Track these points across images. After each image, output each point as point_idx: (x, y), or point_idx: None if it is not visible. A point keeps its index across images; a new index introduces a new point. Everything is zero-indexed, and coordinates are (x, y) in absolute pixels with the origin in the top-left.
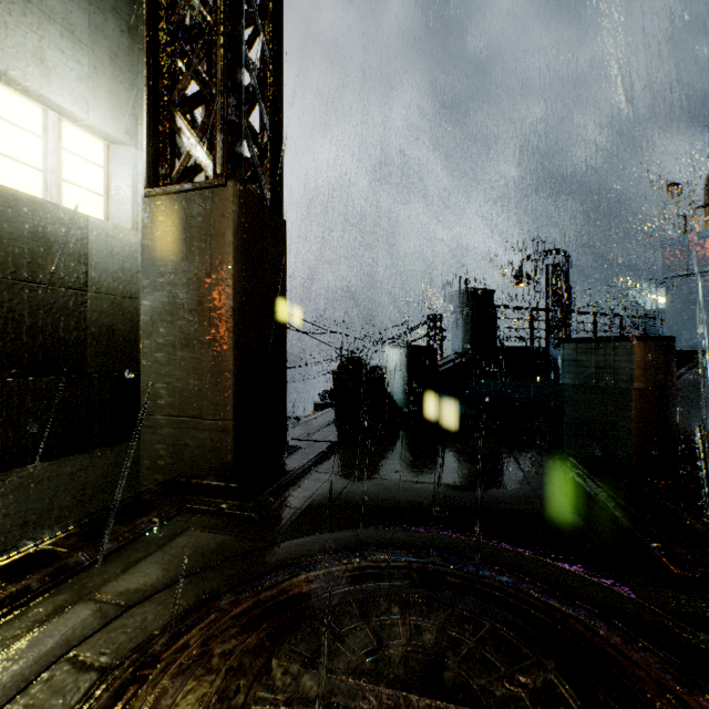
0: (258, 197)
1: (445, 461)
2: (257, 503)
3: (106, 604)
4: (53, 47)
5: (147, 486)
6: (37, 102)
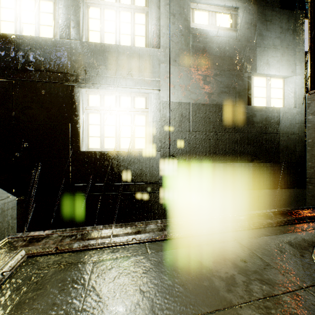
0: None
1: None
2: None
3: None
4: (270, 57)
5: None
6: (264, 77)
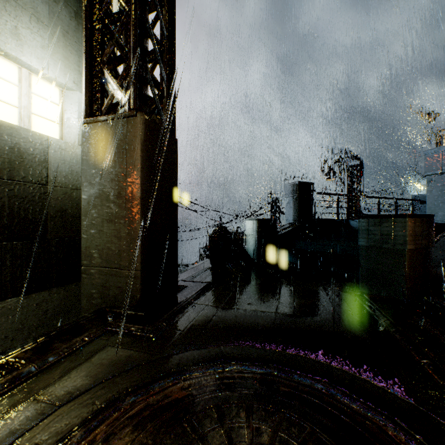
0: (159, 124)
1: (281, 296)
2: (154, 327)
3: (45, 403)
4: (25, 26)
5: (84, 314)
6: (14, 62)
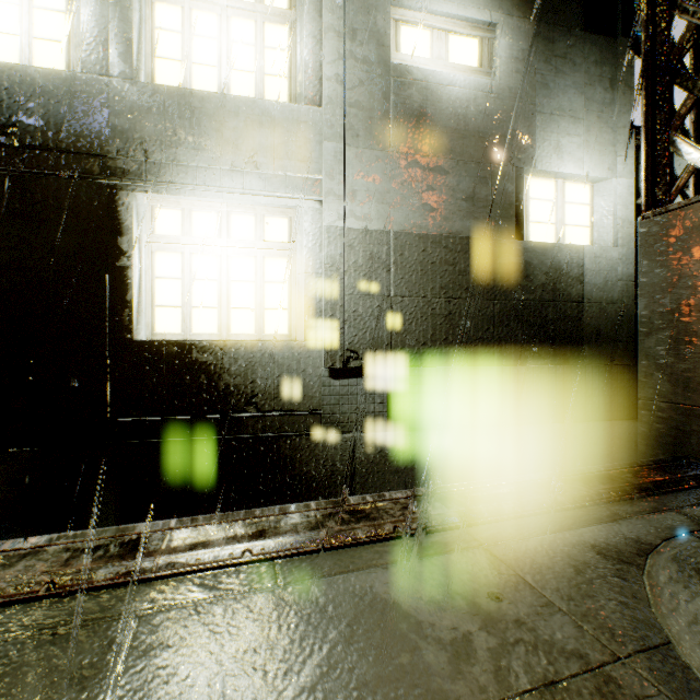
0: None
1: None
2: None
3: (694, 519)
4: (563, 135)
5: (659, 457)
6: (551, 178)
